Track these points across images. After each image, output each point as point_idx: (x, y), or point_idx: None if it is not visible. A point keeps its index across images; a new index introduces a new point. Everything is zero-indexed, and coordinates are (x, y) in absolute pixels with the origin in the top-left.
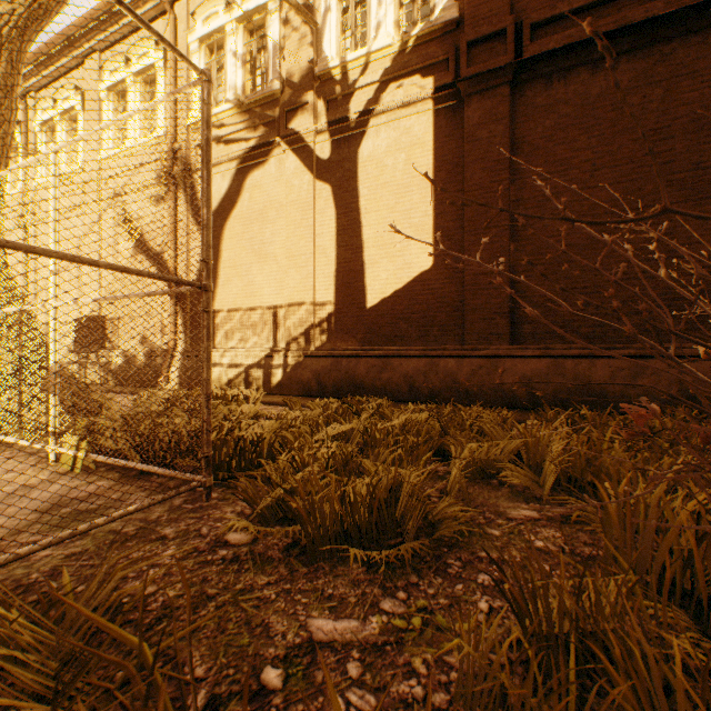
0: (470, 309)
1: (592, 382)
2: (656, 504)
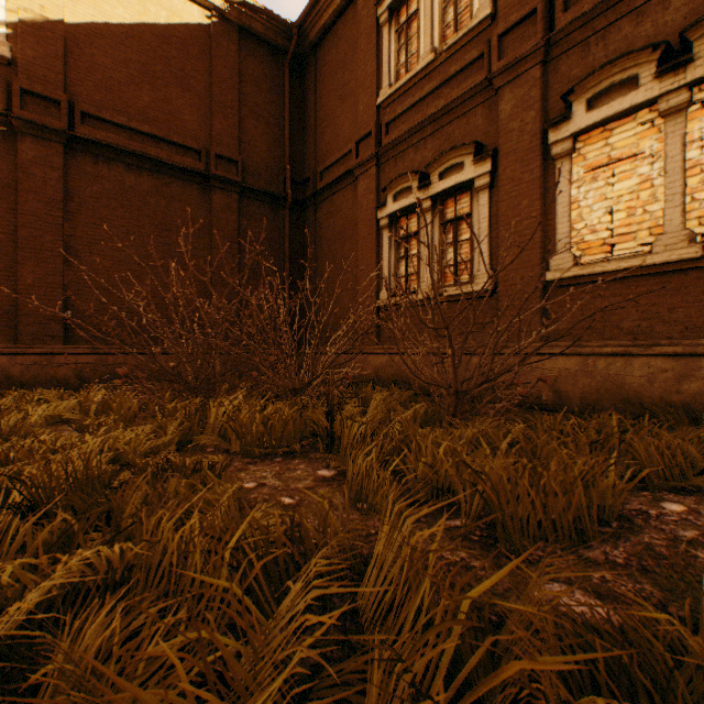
0: (25, 314)
1: (110, 364)
2: (130, 402)
